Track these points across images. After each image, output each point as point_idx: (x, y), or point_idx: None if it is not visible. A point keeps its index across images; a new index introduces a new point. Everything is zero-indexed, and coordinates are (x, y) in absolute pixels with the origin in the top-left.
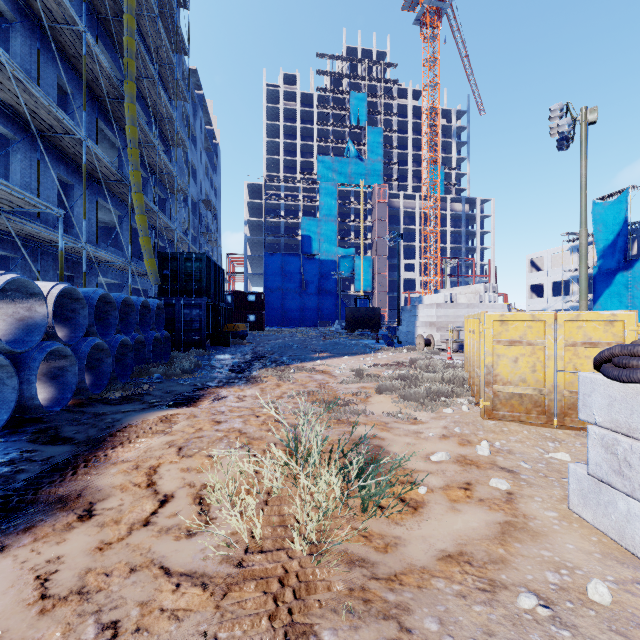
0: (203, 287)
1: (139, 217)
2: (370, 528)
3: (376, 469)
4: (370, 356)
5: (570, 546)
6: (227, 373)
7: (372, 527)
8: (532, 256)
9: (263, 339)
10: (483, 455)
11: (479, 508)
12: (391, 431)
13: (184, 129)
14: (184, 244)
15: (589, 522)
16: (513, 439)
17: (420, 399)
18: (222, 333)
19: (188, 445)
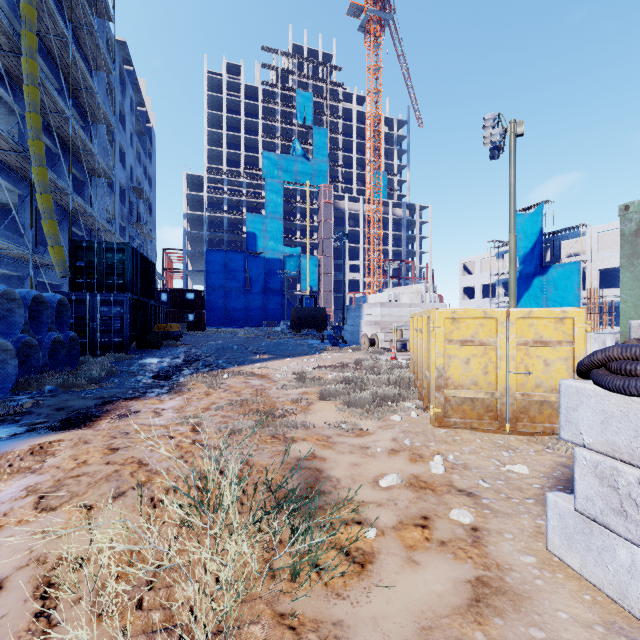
0: (127, 282)
1: (41, 196)
2: (301, 610)
3: (314, 505)
4: (314, 357)
5: (563, 615)
6: (148, 381)
7: (304, 607)
8: (464, 260)
9: (201, 340)
10: (438, 474)
11: (442, 557)
12: (334, 448)
13: (109, 105)
14: (108, 234)
15: (576, 570)
16: (467, 450)
17: (366, 405)
18: (150, 334)
19: (56, 490)
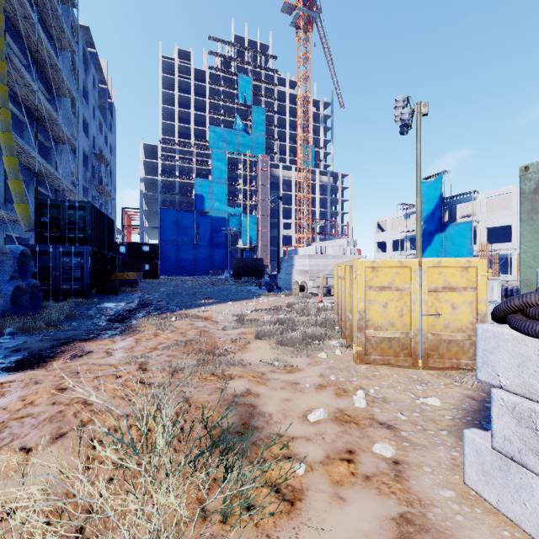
0: (87, 235)
1: (7, 158)
2: None
3: (247, 440)
4: (252, 301)
5: None
6: (103, 323)
7: None
8: (378, 220)
9: (155, 287)
10: (360, 407)
11: (367, 493)
12: (267, 384)
13: (74, 82)
14: (72, 194)
15: (493, 505)
16: (385, 384)
17: (296, 344)
18: (108, 281)
19: None
